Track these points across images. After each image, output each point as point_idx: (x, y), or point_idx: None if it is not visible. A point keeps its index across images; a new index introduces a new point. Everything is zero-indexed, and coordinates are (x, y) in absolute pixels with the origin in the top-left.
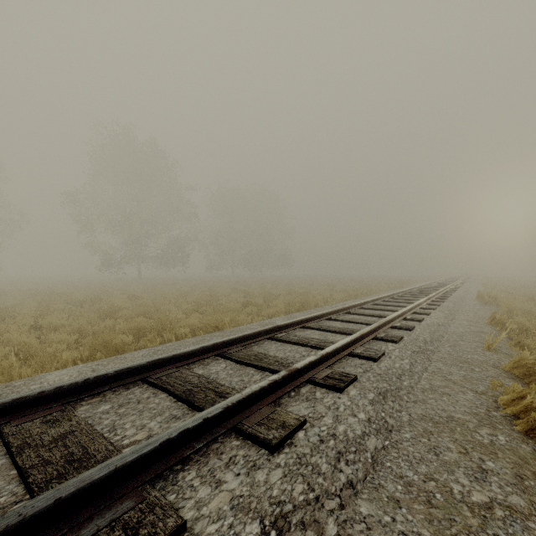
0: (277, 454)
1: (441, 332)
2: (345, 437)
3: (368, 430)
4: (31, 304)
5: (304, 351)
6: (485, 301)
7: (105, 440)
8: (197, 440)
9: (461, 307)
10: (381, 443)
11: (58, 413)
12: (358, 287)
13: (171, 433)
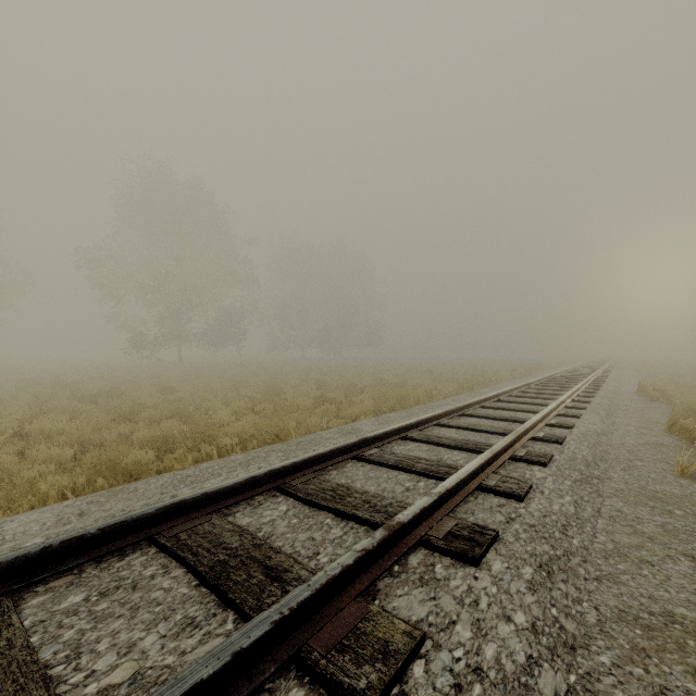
0: None
1: (604, 446)
2: (499, 673)
3: (535, 650)
4: (23, 400)
5: (407, 480)
6: (650, 396)
7: (46, 694)
8: None
9: (620, 405)
10: (563, 680)
11: None
12: (470, 375)
13: None
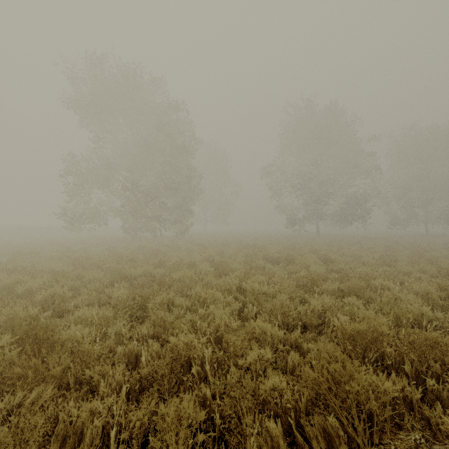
0: None
1: None
2: None
3: None
4: (240, 257)
5: None
6: None
7: None
8: None
9: None
10: None
11: None
12: None
13: None
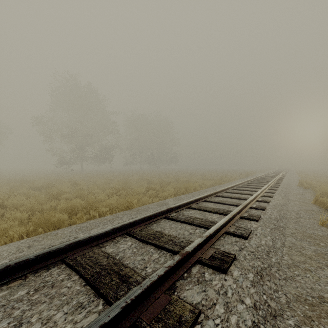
0: None
1: (284, 211)
2: None
3: (256, 318)
4: (5, 189)
5: (190, 229)
6: (305, 187)
7: None
8: None
9: (290, 191)
10: None
11: None
12: (219, 176)
13: None
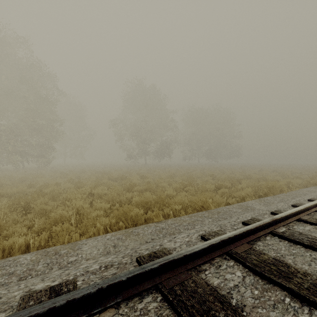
0: None
1: None
2: None
3: None
4: (92, 179)
5: None
6: None
7: None
8: None
9: None
10: None
11: None
12: (305, 174)
13: None
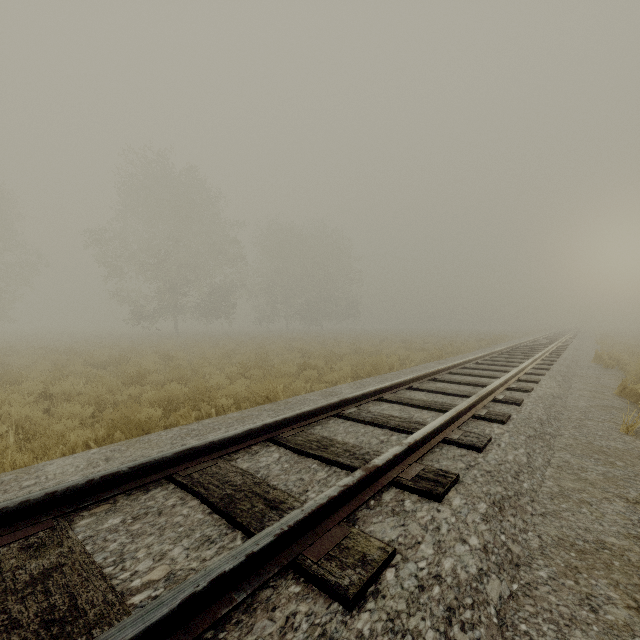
0: (357, 612)
1: (559, 408)
2: (454, 580)
3: (485, 565)
4: (44, 365)
5: (382, 434)
6: (606, 364)
7: (105, 583)
8: (237, 587)
9: (577, 372)
10: (507, 587)
11: (46, 532)
12: (440, 345)
13: (197, 582)
